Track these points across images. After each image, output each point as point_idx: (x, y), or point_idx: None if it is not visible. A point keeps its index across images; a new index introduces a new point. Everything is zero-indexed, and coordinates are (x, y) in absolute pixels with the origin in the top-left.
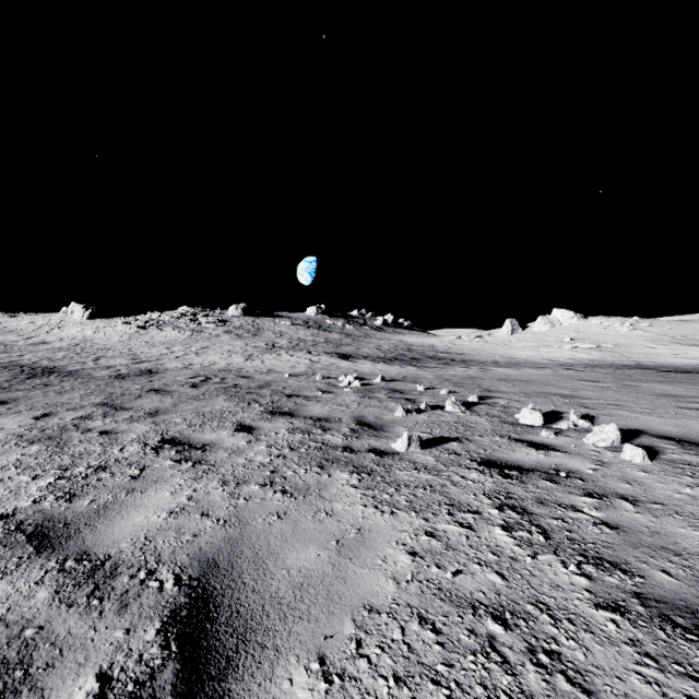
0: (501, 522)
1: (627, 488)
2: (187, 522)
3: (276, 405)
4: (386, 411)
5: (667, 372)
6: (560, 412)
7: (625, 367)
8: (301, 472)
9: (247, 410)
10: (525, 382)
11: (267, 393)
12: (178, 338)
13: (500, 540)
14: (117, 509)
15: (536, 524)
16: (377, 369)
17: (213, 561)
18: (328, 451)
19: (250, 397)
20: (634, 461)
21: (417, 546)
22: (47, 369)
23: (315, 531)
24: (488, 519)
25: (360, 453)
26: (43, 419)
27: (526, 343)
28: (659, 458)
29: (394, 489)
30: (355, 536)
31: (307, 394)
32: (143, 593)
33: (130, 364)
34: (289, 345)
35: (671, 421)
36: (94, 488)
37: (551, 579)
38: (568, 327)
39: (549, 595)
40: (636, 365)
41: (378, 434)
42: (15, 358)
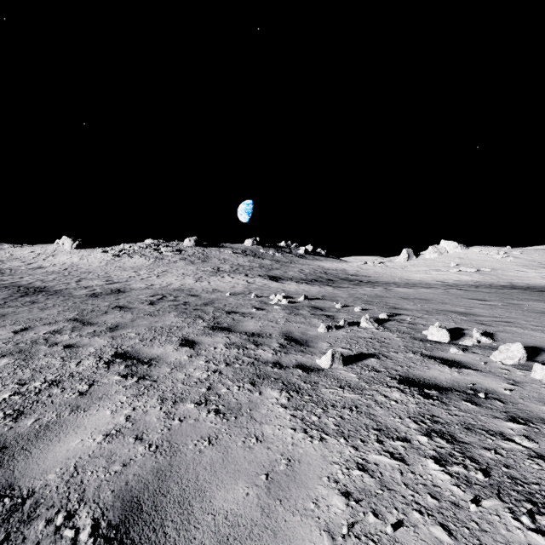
0: (433, 453)
1: None
2: (119, 447)
3: (217, 321)
4: (309, 327)
5: (540, 292)
6: (461, 328)
7: (503, 287)
8: (235, 389)
9: (192, 325)
10: (424, 301)
11: (210, 310)
12: (144, 263)
13: (436, 477)
14: (57, 430)
15: (470, 456)
16: (300, 289)
17: (137, 501)
18: (259, 367)
19: (196, 313)
20: None
21: (350, 484)
22: (38, 289)
23: (244, 461)
24: (419, 448)
25: (289, 369)
26: (20, 333)
27: (420, 267)
28: None
29: (322, 410)
30: (285, 469)
31: (243, 311)
32: None
33: (104, 284)
34: (231, 269)
35: None
36: (42, 405)
37: (504, 537)
38: (453, 254)
39: None
40: (511, 285)
41: (304, 349)
42: (16, 280)
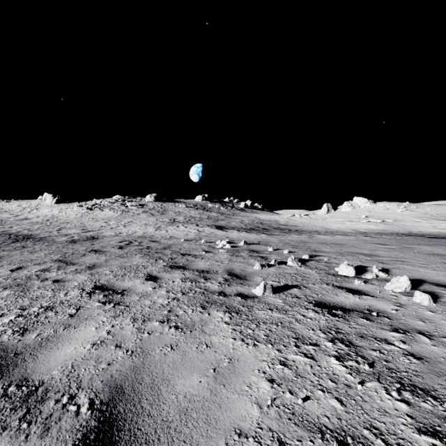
0: (335, 353)
1: (422, 325)
2: (104, 352)
3: (174, 261)
4: (247, 265)
5: (430, 238)
6: (365, 266)
7: (402, 235)
8: (189, 311)
9: (154, 264)
10: (339, 245)
11: (168, 253)
12: (113, 215)
13: (336, 368)
14: (55, 341)
15: (361, 355)
16: (241, 236)
17: (120, 387)
18: (208, 295)
19: (157, 255)
20: (422, 303)
21: (274, 374)
22: (26, 236)
23: (197, 360)
24: (325, 350)
25: (231, 297)
26: (16, 271)
27: (337, 219)
28: (439, 301)
29: (255, 325)
30: (227, 365)
31: (195, 253)
32: (63, 417)
33: (80, 233)
34: (184, 220)
35: (441, 273)
36: (41, 324)
37: (378, 404)
38: (364, 208)
39: (380, 420)
40: (408, 233)
41: (243, 282)
42: (7, 229)
